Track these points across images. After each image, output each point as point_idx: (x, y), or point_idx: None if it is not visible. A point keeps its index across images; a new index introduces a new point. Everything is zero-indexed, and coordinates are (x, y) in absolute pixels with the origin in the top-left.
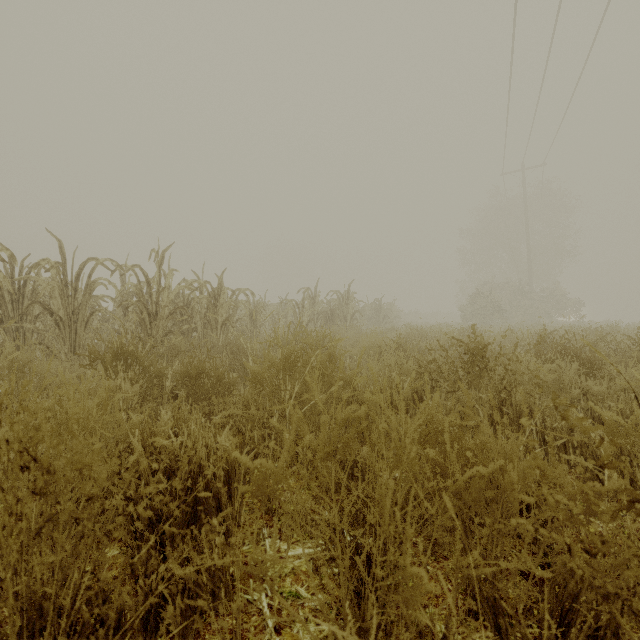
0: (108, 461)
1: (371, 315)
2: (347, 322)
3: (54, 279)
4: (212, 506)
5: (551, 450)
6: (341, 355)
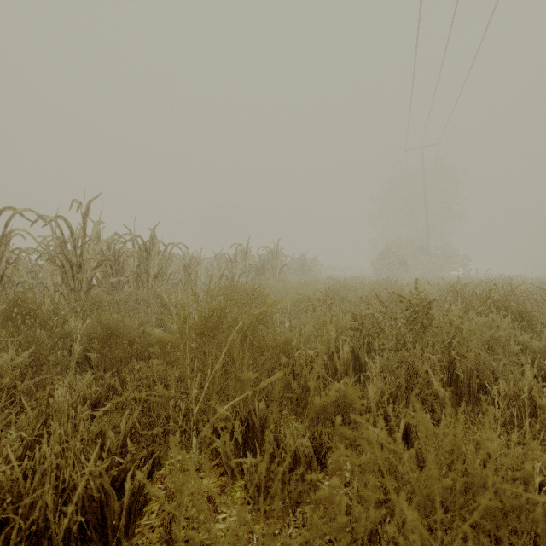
0: None
1: (297, 269)
2: (276, 275)
3: None
4: None
5: None
6: (273, 313)
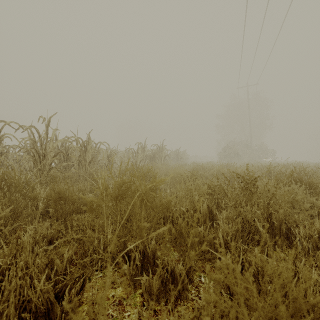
0: None
1: (174, 157)
2: (162, 161)
3: None
4: None
5: None
6: (160, 185)
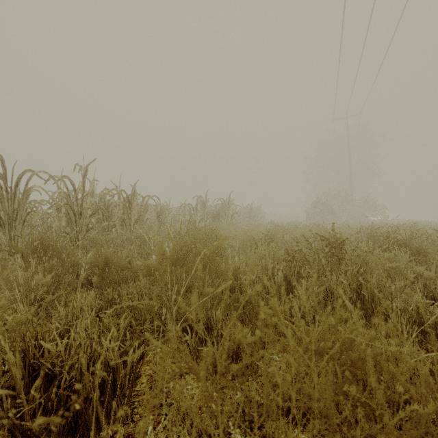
0: None
1: (245, 215)
2: (228, 220)
3: None
4: (92, 414)
5: None
6: (226, 248)
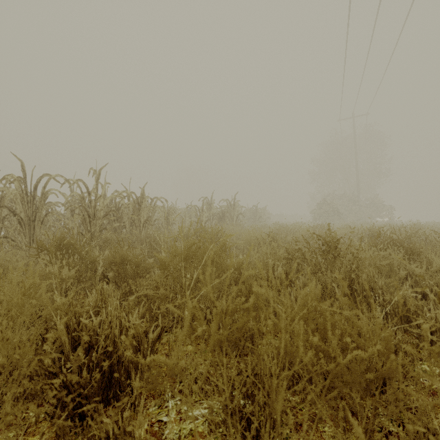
0: (20, 348)
1: (250, 216)
2: (233, 221)
3: (17, 189)
4: (123, 375)
5: (425, 338)
6: (230, 246)
